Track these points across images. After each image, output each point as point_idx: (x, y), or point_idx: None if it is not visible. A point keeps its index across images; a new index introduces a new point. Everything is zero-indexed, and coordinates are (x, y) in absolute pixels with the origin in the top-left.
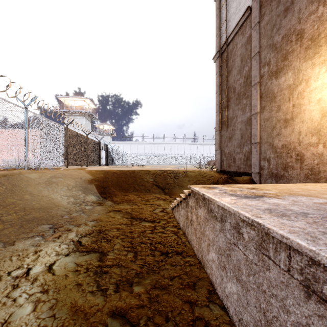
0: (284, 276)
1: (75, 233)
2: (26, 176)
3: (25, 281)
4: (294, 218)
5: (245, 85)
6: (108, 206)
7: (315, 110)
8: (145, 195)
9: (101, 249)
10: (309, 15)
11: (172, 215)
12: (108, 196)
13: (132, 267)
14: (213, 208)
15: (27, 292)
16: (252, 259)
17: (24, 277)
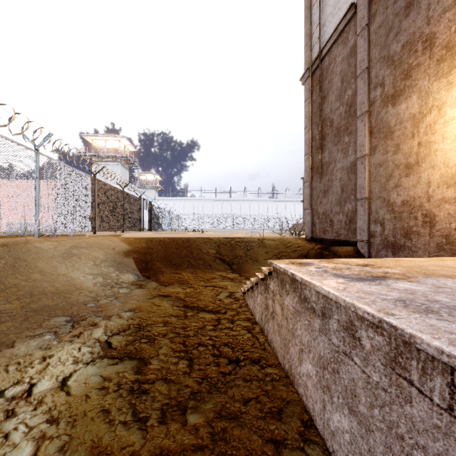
0: (442, 418)
1: (103, 330)
2: (36, 246)
3: (25, 404)
4: (447, 316)
5: (347, 115)
6: (151, 289)
7: (452, 150)
8: (204, 273)
9: (140, 354)
10: (443, 11)
11: (244, 303)
12: (152, 275)
13: (186, 384)
14: (309, 296)
15: (26, 423)
16: (378, 382)
17: (24, 398)
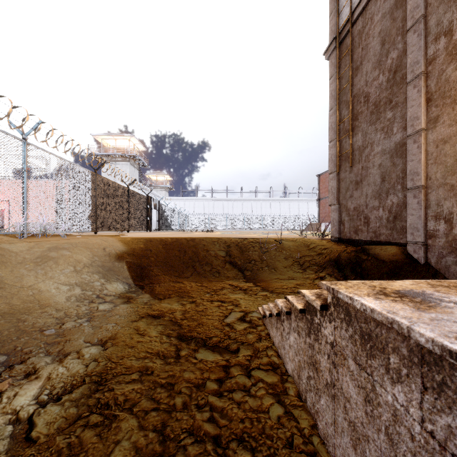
0: None
1: (38, 387)
2: (2, 248)
3: None
4: None
5: (391, 84)
6: (140, 305)
7: None
8: (211, 281)
9: None
10: None
11: (264, 332)
12: (147, 284)
13: None
14: None
15: None
16: None
17: None
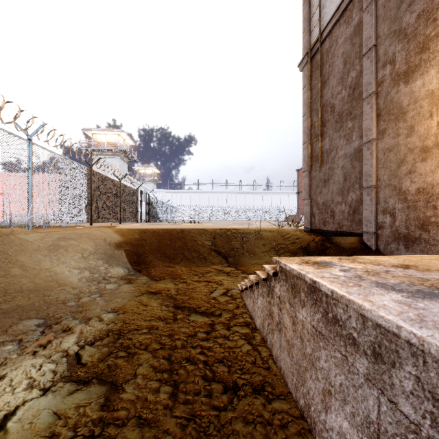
0: None
1: (76, 338)
2: (20, 238)
3: None
4: None
5: (351, 99)
6: (140, 285)
7: None
8: (199, 266)
9: (113, 376)
10: None
11: (242, 303)
12: (143, 268)
13: (165, 429)
14: (344, 318)
15: None
16: None
17: None
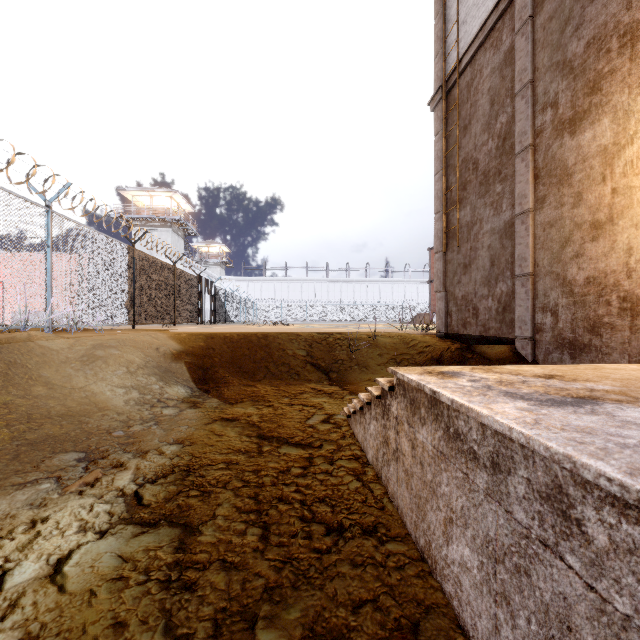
0: None
1: (132, 474)
2: (42, 345)
3: None
4: None
5: (500, 153)
6: (210, 409)
7: None
8: (289, 385)
9: (186, 517)
10: None
11: (349, 432)
12: (213, 388)
13: (257, 572)
14: (466, 431)
15: None
16: (630, 617)
17: None
